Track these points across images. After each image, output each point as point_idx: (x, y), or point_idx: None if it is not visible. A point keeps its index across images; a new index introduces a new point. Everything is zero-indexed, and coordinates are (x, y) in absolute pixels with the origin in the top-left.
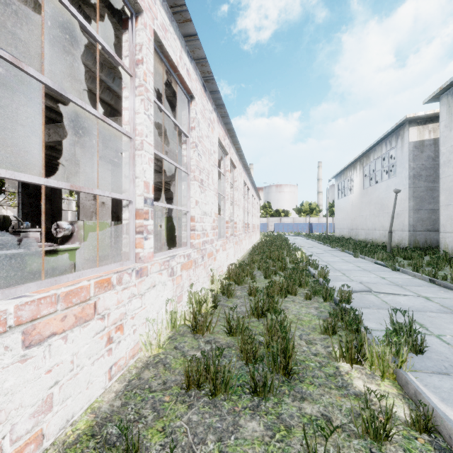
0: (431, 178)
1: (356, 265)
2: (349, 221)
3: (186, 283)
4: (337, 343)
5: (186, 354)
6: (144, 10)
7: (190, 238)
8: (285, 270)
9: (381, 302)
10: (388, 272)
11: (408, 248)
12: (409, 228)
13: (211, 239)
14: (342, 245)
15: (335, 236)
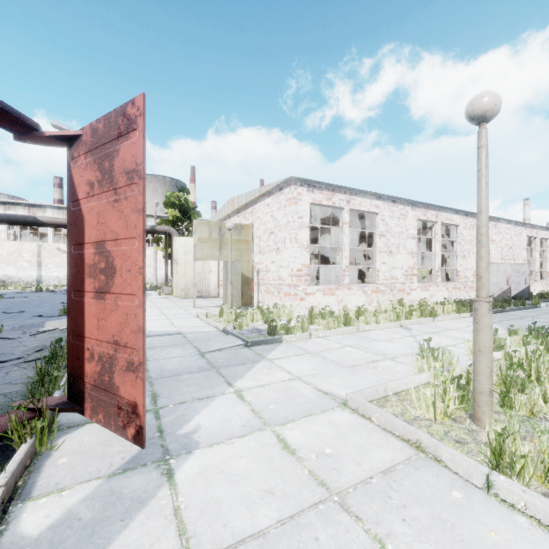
0: None
1: None
2: None
3: (545, 289)
4: None
5: None
6: (537, 236)
7: (546, 278)
8: None
9: None
10: None
11: None
12: None
13: None
14: None
15: None
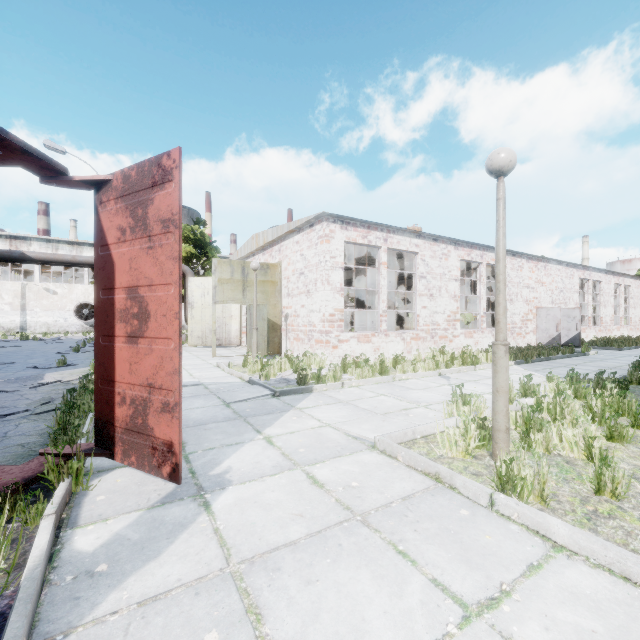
0: None
1: None
2: None
3: (599, 335)
4: None
5: None
6: (590, 279)
7: (600, 323)
8: None
9: None
10: None
11: None
12: None
13: (609, 325)
14: None
15: None
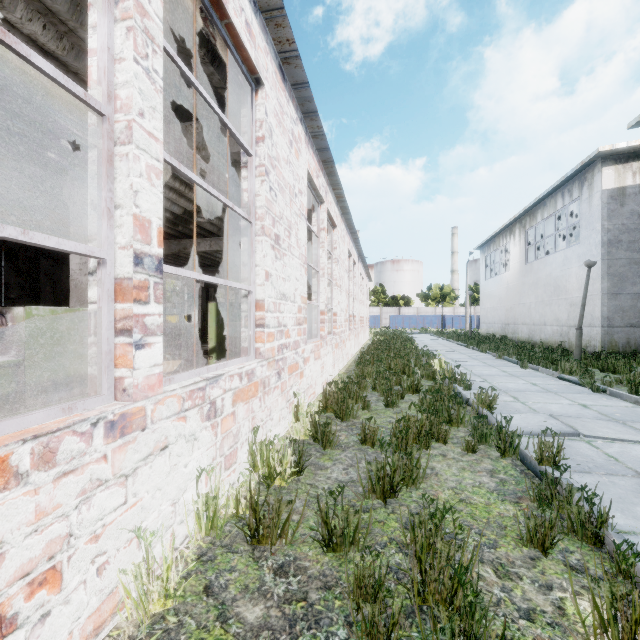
0: (636, 244)
1: (529, 381)
2: (502, 311)
3: (245, 426)
4: (564, 575)
5: (228, 615)
6: None
7: (255, 340)
8: (421, 394)
9: (606, 459)
10: (588, 394)
11: (601, 353)
12: (602, 323)
13: (294, 341)
14: (498, 349)
15: (481, 334)
